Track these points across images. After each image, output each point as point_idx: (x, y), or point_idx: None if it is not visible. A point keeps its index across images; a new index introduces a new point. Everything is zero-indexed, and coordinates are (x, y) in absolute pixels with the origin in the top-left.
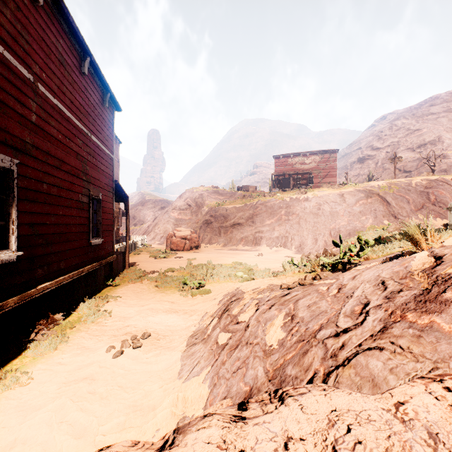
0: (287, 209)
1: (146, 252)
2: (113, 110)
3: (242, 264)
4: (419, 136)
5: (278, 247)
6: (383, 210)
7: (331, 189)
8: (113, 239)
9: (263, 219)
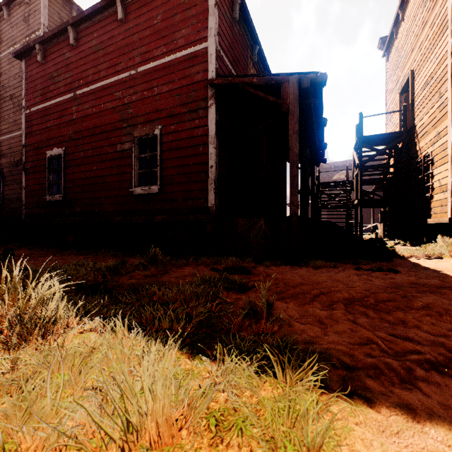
0: None
1: None
2: None
3: None
4: None
5: None
6: None
7: None
8: (209, 187)
9: None
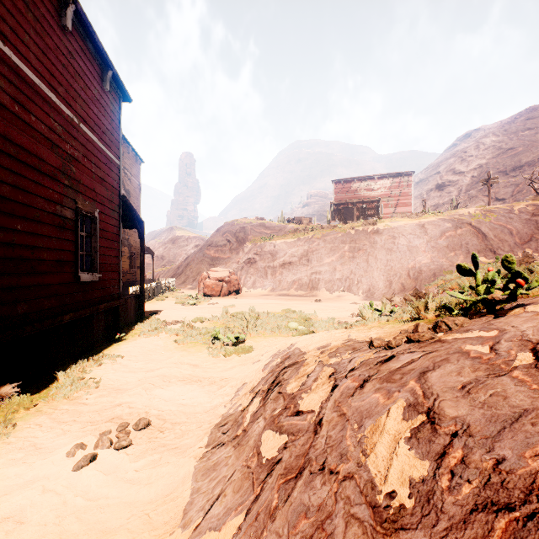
0: (352, 244)
1: (172, 298)
2: (119, 99)
3: (296, 312)
4: (514, 156)
5: (341, 292)
6: (478, 244)
7: (407, 219)
8: (119, 277)
9: (321, 257)
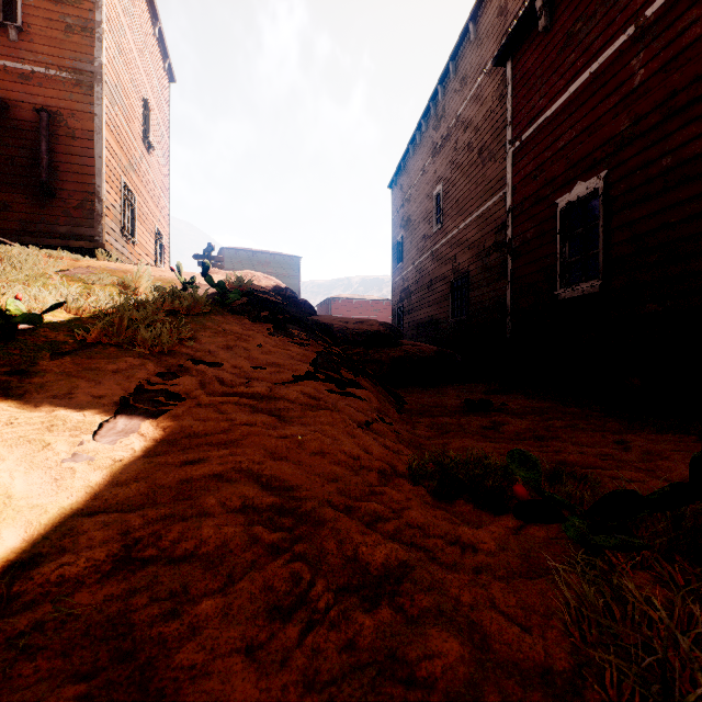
0: None
1: None
2: None
3: None
4: None
5: None
6: None
7: None
8: None
9: None
